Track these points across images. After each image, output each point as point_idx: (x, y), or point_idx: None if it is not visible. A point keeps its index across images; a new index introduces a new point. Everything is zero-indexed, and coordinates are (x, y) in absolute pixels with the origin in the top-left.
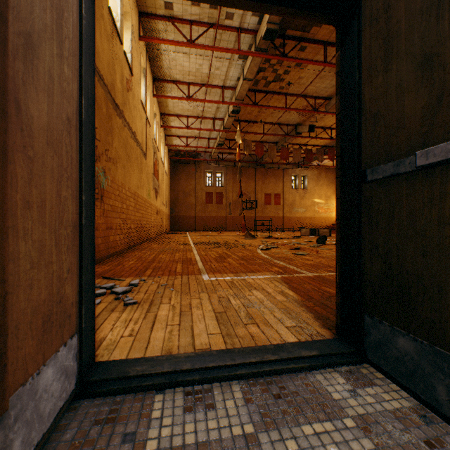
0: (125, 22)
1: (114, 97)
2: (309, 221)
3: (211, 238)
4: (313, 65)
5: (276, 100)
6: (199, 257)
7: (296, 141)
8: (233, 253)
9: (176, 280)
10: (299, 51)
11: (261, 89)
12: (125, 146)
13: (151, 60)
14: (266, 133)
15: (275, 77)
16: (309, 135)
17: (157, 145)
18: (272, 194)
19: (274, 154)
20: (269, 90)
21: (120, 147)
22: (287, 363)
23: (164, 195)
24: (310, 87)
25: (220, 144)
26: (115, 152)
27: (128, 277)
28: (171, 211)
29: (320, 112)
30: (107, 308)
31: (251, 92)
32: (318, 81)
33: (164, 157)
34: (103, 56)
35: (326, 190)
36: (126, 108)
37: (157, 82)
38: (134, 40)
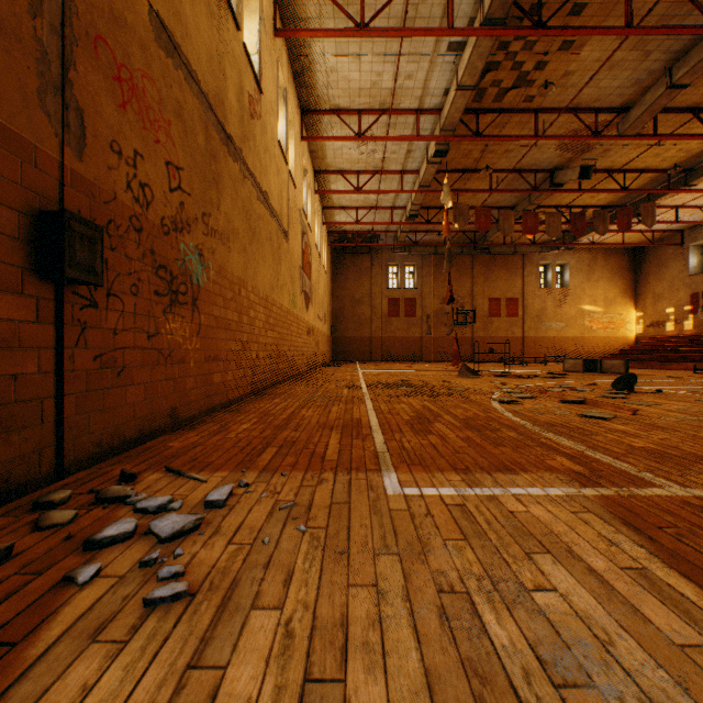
0: (249, 1)
1: (222, 120)
2: (573, 345)
3: (397, 375)
4: (602, 35)
5: (516, 124)
6: (376, 418)
7: (550, 202)
8: (443, 409)
9: (321, 488)
10: (570, 16)
11: (488, 107)
12: (246, 214)
13: (297, 76)
14: (496, 190)
15: (516, 79)
16: (577, 186)
17: (309, 221)
18: (502, 298)
19: (510, 225)
20: (504, 106)
21: (236, 213)
22: None
23: (320, 304)
24: (586, 90)
25: (412, 216)
26: (225, 220)
27: (218, 470)
28: (332, 331)
29: (606, 138)
30: (91, 613)
31: (469, 114)
32: (605, 76)
33: (321, 242)
34: (196, 37)
35: (606, 288)
36: (248, 147)
37: (307, 116)
38: (265, 33)
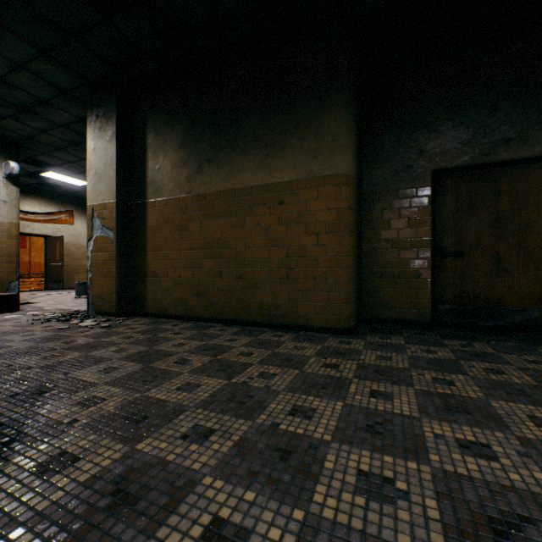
0: None
1: None
2: None
3: None
4: None
5: None
6: None
7: None
8: None
9: None
10: None
11: None
12: None
13: None
14: None
15: None
16: None
17: None
18: None
19: None
20: None
21: None
22: (35, 290)
23: None
24: None
25: None
26: None
27: None
28: None
29: None
30: None
31: None
32: None
33: None
34: None
35: None
36: None
37: None
38: None
